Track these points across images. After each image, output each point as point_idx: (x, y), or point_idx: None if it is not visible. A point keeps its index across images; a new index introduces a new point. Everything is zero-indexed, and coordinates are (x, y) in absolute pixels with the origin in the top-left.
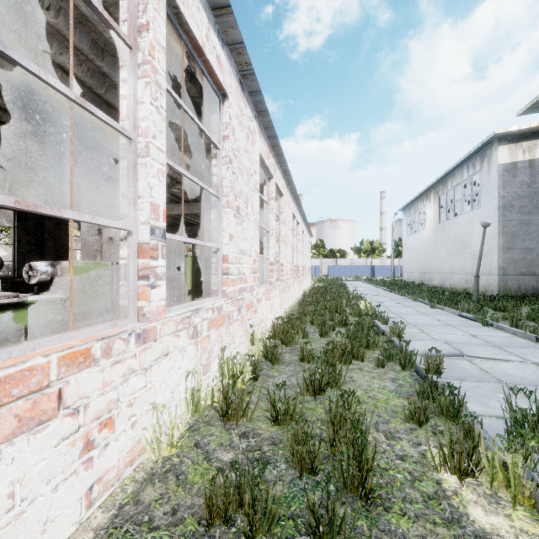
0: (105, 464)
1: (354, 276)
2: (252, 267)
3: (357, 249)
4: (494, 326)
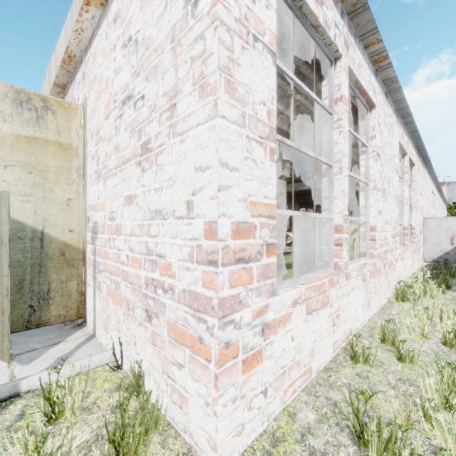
0: None
1: None
2: None
3: None
4: None
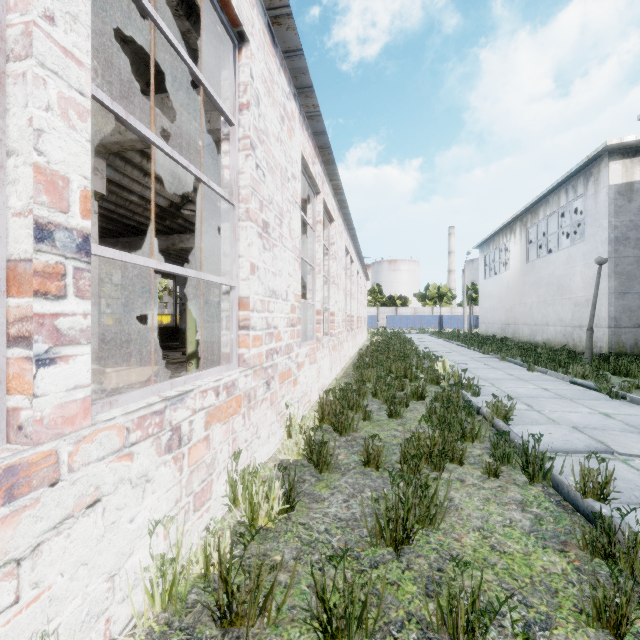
0: None
1: (419, 328)
2: (289, 317)
3: (421, 296)
4: (628, 399)
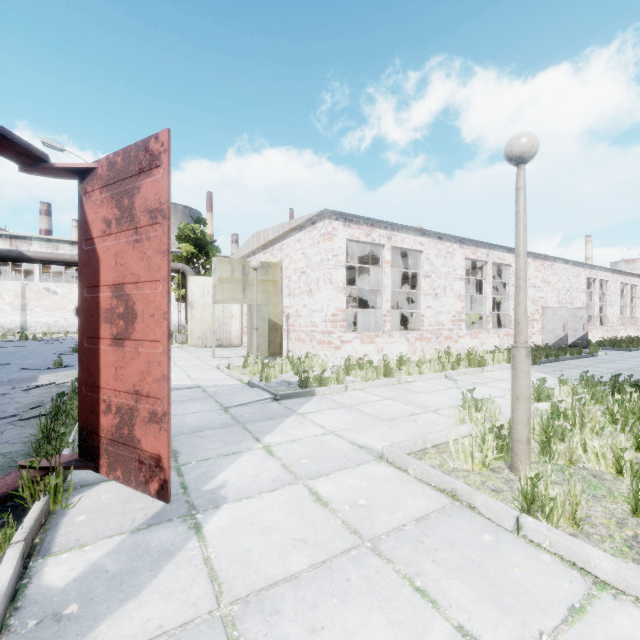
0: (594, 341)
1: None
2: (616, 319)
3: None
4: None
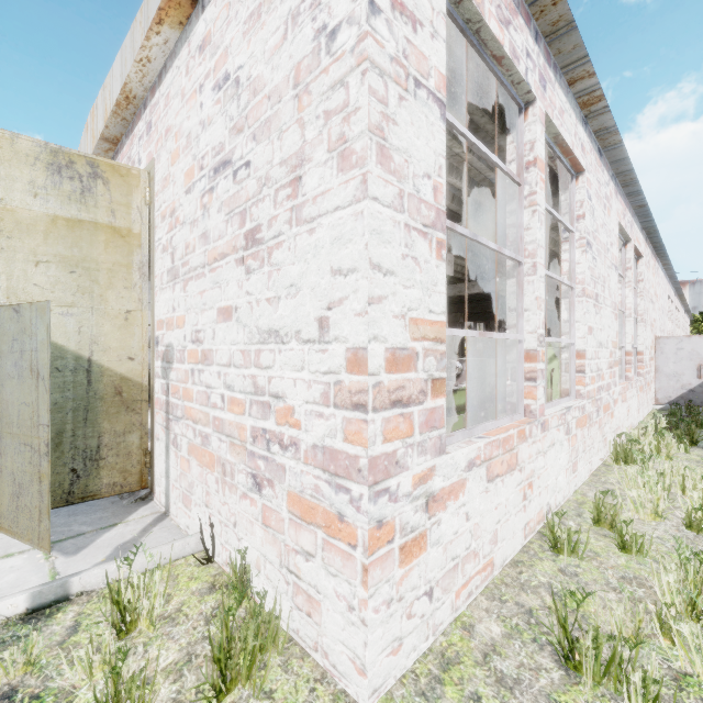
0: None
1: None
2: None
3: None
4: None
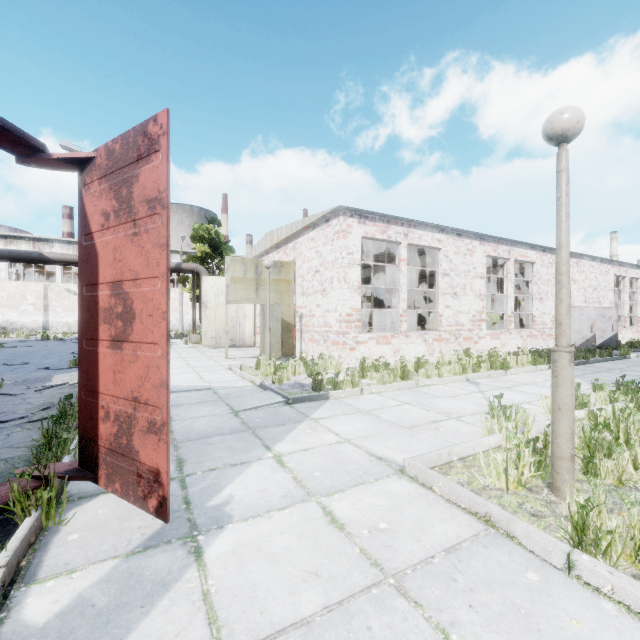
0: (623, 342)
1: None
2: None
3: None
4: None
